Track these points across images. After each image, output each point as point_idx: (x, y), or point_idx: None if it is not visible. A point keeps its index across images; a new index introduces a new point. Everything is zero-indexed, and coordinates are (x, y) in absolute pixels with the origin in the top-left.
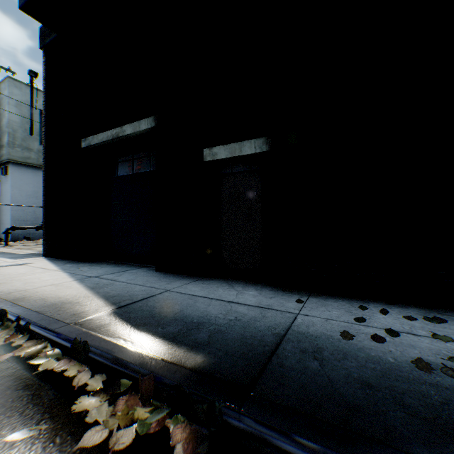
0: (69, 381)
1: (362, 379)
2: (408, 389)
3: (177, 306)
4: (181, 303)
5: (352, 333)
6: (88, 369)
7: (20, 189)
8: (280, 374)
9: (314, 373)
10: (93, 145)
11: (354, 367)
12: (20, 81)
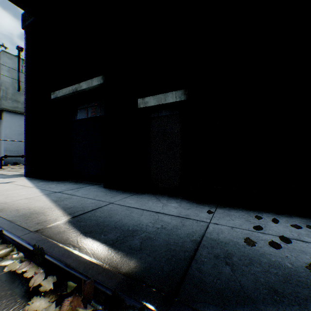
0: (27, 281)
1: (268, 284)
2: (309, 294)
3: (117, 216)
4: (121, 213)
5: (253, 239)
6: (43, 271)
7: (10, 129)
8: (199, 279)
9: (227, 278)
10: (59, 97)
11: (260, 272)
12: (11, 54)
